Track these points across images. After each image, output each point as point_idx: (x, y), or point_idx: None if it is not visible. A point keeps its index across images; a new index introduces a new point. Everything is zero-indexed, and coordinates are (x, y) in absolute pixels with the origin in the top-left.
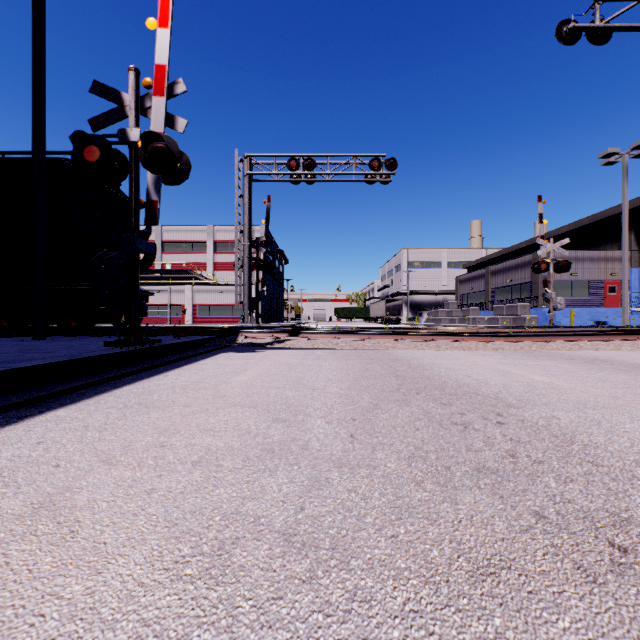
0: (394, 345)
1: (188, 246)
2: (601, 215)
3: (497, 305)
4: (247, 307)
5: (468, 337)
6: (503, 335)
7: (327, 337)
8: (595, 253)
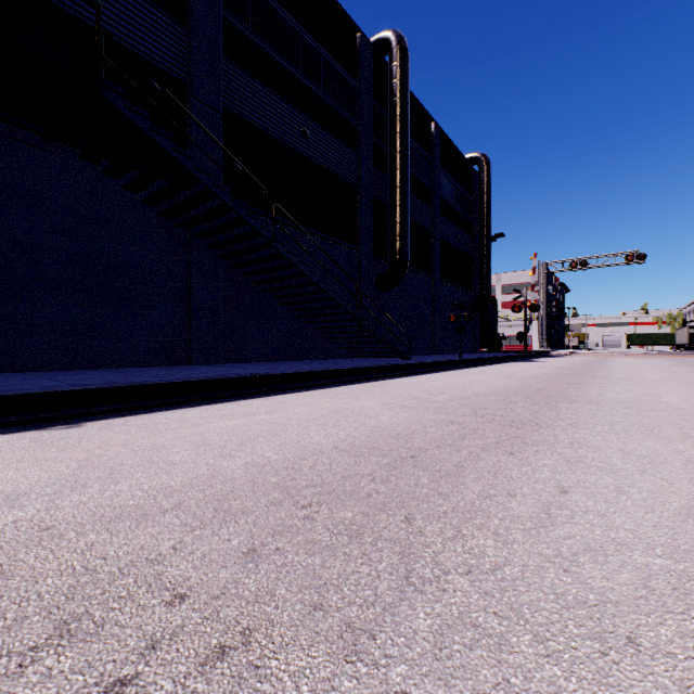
0: (615, 357)
1: None
2: None
3: None
4: (544, 341)
5: (655, 355)
6: (673, 354)
7: (587, 354)
8: None
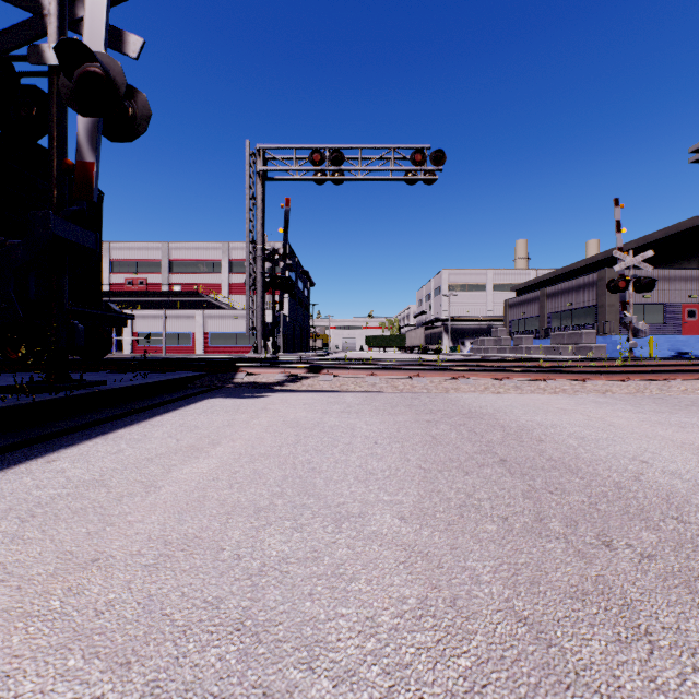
0: (455, 386)
1: (200, 266)
2: (677, 227)
3: (556, 332)
4: (260, 334)
5: (555, 374)
6: (604, 371)
7: (360, 374)
8: (672, 271)
